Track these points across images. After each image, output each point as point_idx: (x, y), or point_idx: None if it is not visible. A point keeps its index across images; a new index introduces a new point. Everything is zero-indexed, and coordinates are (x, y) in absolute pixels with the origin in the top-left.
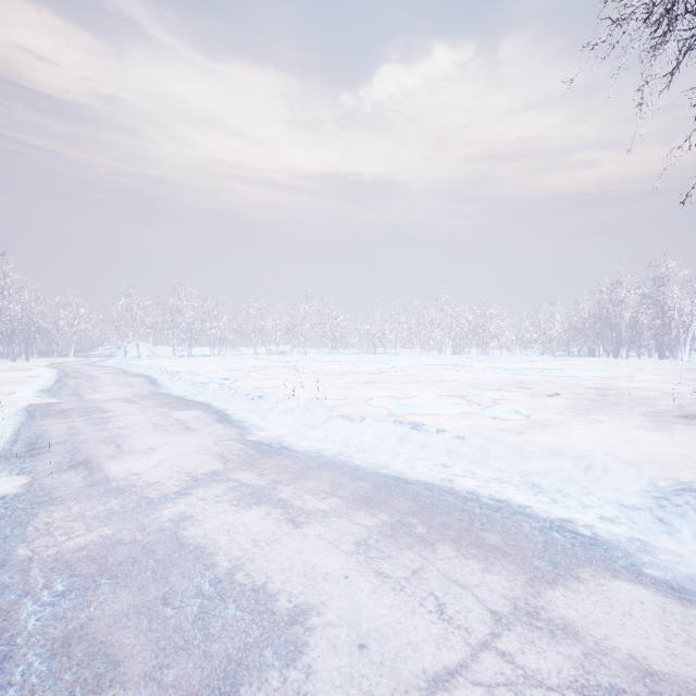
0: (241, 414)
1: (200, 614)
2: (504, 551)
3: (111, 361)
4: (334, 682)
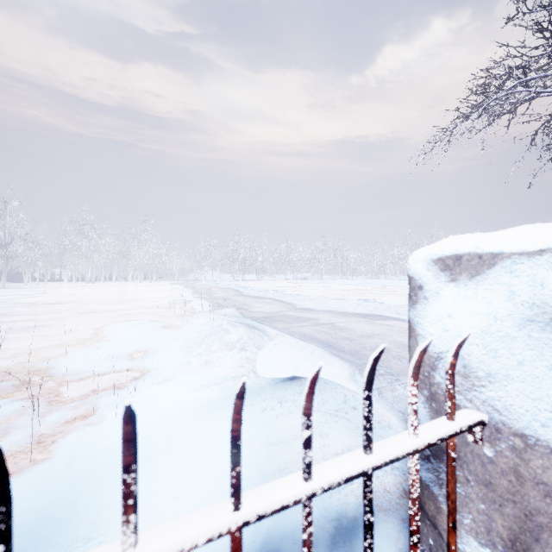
0: (290, 301)
1: (297, 318)
2: (371, 318)
3: (203, 282)
4: (323, 321)
